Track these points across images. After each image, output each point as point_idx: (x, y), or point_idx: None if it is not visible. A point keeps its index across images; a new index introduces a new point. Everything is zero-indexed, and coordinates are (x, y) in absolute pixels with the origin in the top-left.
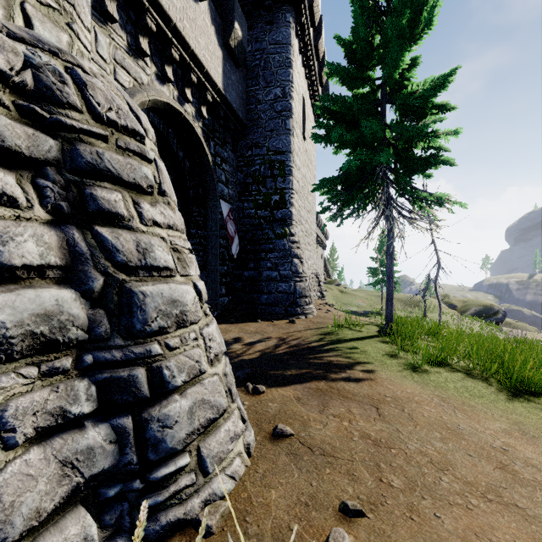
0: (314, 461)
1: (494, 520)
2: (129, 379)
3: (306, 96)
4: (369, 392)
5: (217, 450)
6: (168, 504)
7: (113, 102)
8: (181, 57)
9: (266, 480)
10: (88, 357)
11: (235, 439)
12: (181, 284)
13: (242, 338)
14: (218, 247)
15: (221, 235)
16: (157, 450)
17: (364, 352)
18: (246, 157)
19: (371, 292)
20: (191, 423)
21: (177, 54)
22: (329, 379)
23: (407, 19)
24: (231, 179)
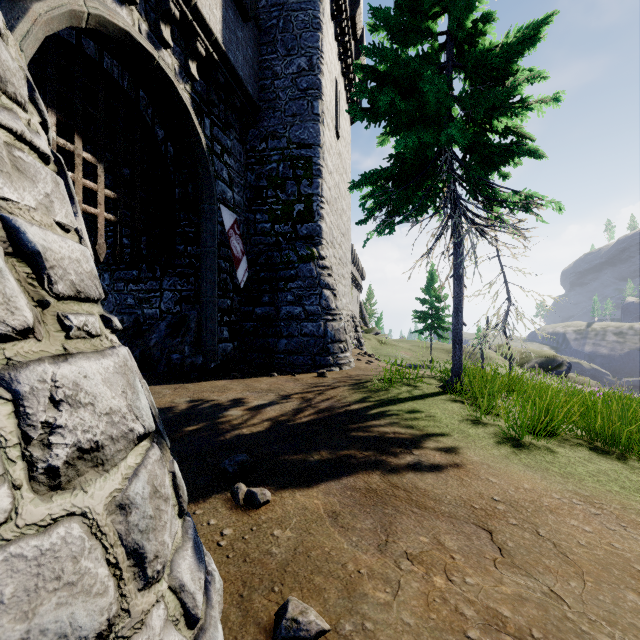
0: None
1: None
2: None
3: (340, 83)
4: (462, 493)
5: None
6: None
7: None
8: None
9: None
10: None
11: None
12: None
13: (246, 399)
14: (215, 270)
15: (222, 254)
16: None
17: (432, 417)
18: (258, 151)
19: (415, 343)
20: None
21: None
22: (386, 469)
23: None
24: (237, 180)
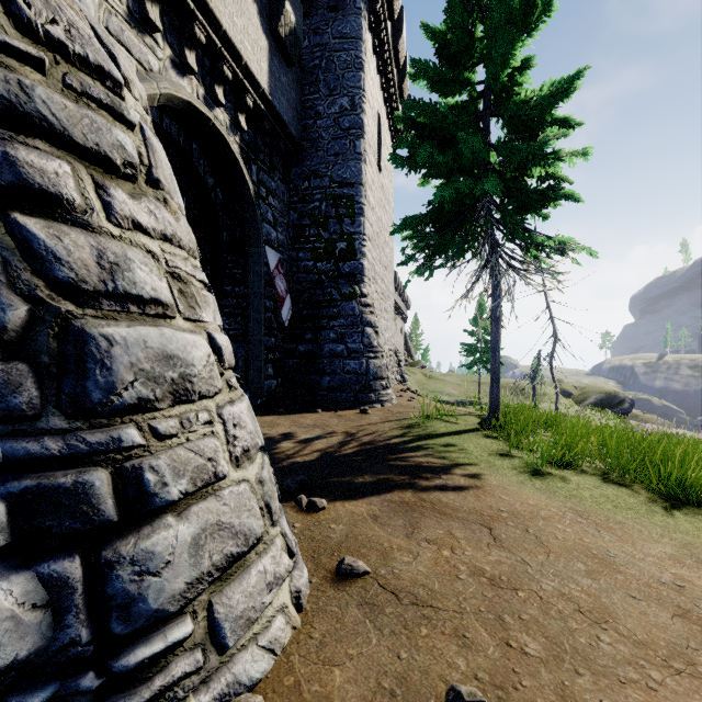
0: (402, 615)
1: None
2: (75, 490)
3: (383, 113)
4: (476, 505)
5: (243, 606)
6: None
7: (61, 12)
8: (209, 39)
9: (325, 651)
10: None
11: (275, 585)
12: (184, 331)
13: (295, 433)
14: (262, 310)
15: (267, 294)
16: (129, 615)
17: (464, 451)
18: (301, 190)
19: (464, 377)
20: (197, 564)
21: (202, 34)
22: (417, 488)
23: (519, 1)
24: (281, 220)
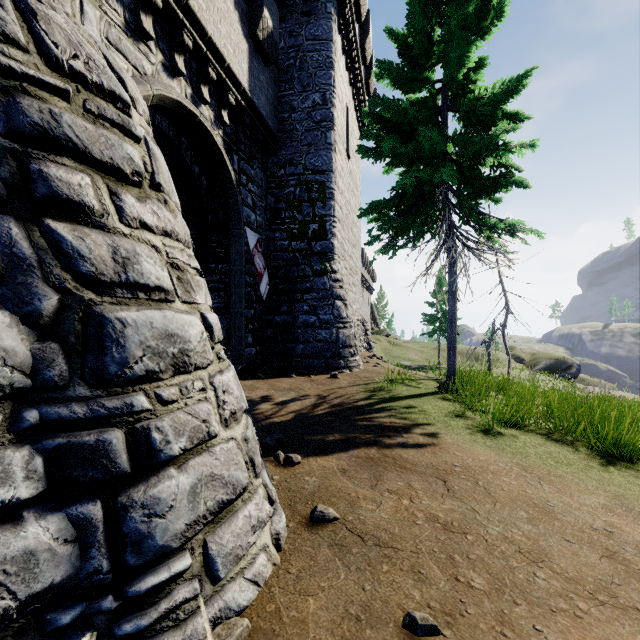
0: (366, 554)
1: (613, 632)
2: (97, 447)
3: (351, 106)
4: (433, 461)
5: (232, 544)
6: (158, 628)
7: (81, 48)
8: (196, 44)
9: (301, 584)
10: (31, 414)
11: (258, 527)
12: (182, 312)
13: (272, 396)
14: (242, 286)
15: (247, 270)
16: (141, 550)
17: (423, 412)
18: (277, 176)
19: (426, 344)
20: (194, 509)
21: (190, 41)
22: (381, 445)
23: (473, 8)
24: (260, 204)
